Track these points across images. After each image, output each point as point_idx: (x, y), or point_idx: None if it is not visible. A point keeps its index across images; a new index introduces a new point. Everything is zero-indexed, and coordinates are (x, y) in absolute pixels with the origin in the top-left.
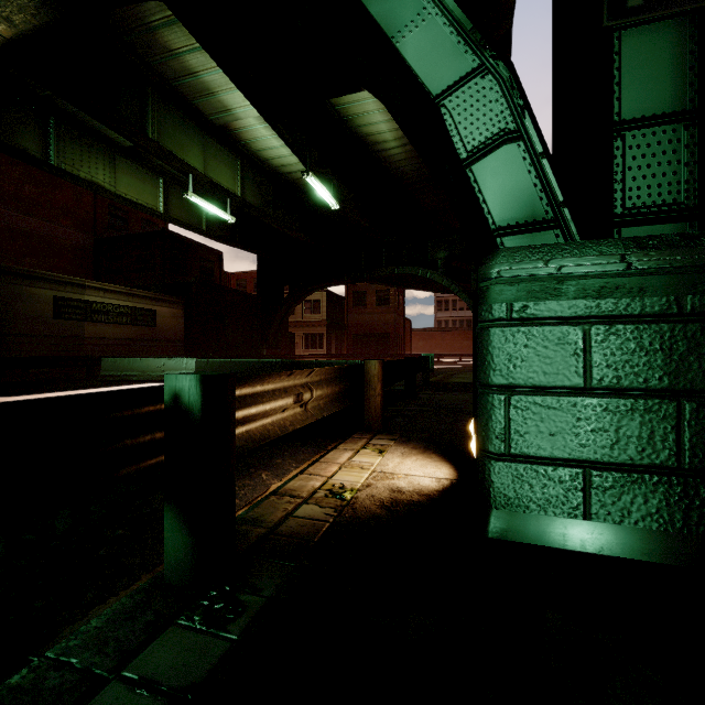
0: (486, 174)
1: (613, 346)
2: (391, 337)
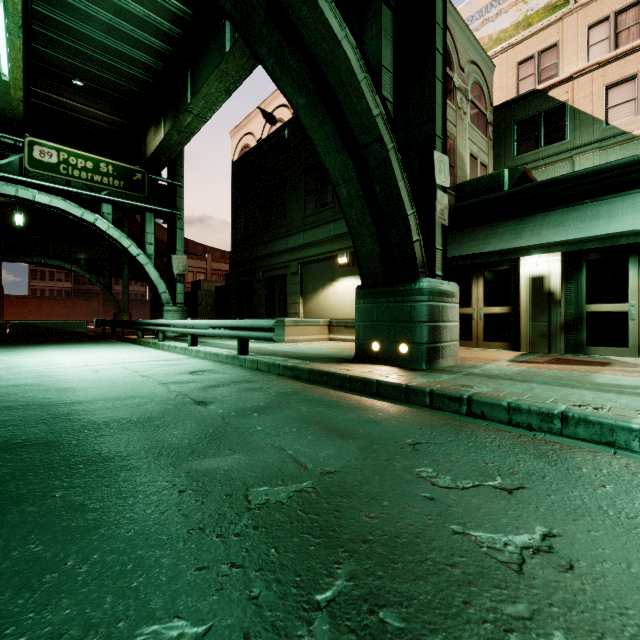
0: (162, 295)
1: (176, 316)
2: None
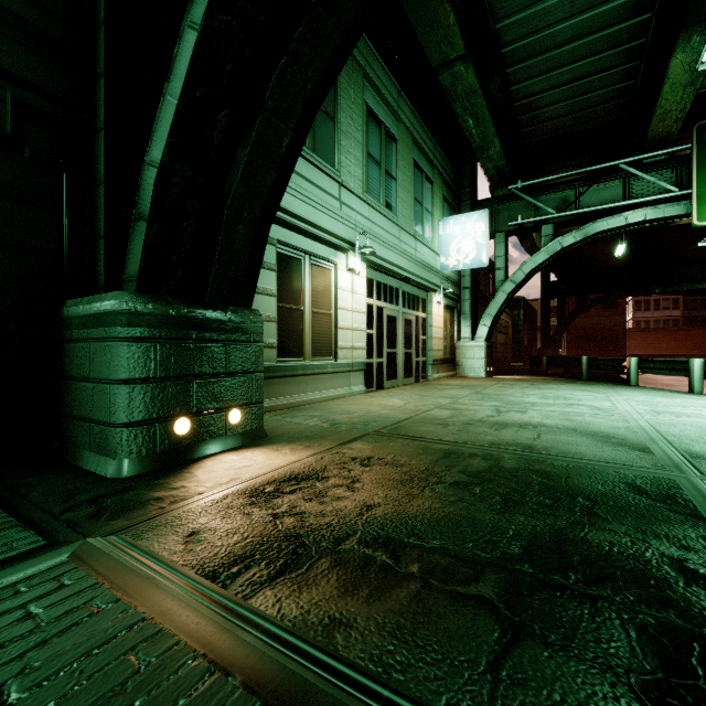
0: None
1: None
2: (619, 339)
